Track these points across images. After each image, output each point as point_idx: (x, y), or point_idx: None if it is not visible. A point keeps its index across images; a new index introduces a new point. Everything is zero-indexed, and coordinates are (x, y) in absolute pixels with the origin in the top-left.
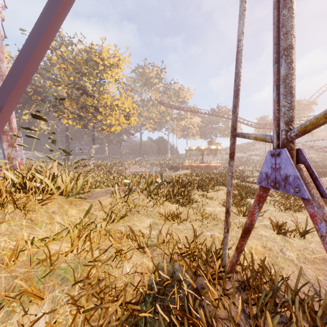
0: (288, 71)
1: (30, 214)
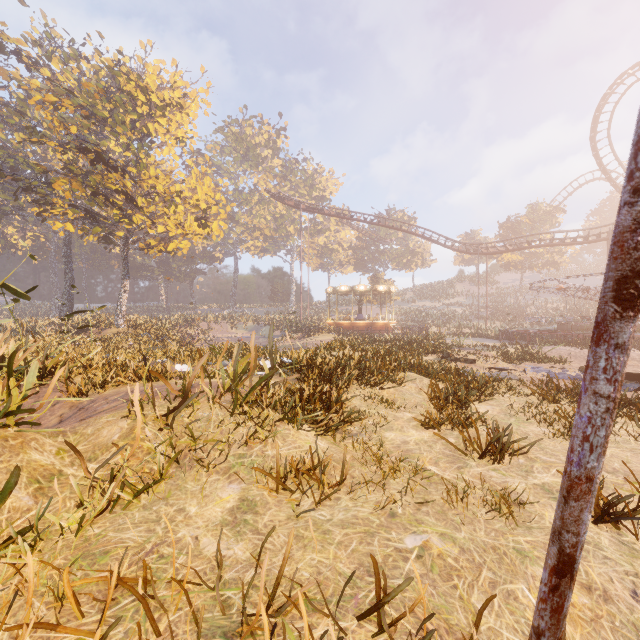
0: None
1: None
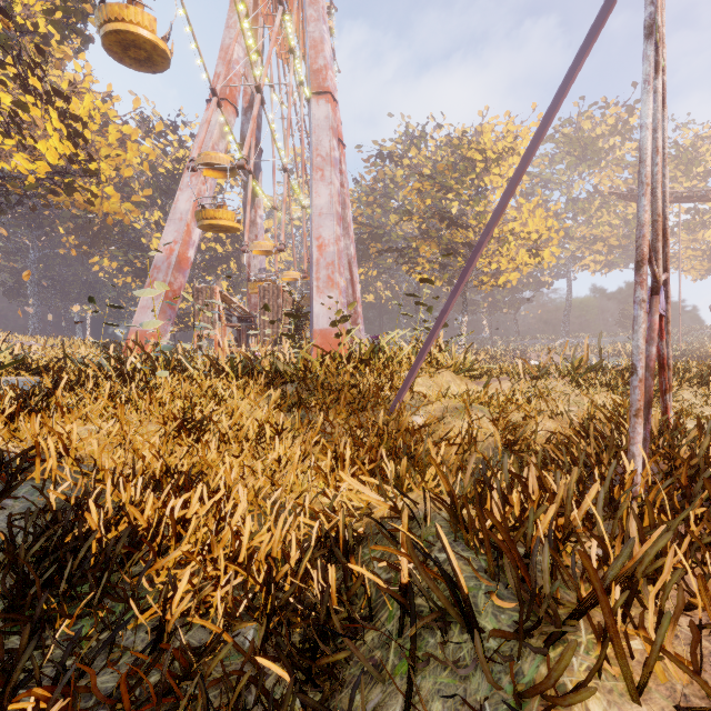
0: (653, 237)
1: (433, 378)
